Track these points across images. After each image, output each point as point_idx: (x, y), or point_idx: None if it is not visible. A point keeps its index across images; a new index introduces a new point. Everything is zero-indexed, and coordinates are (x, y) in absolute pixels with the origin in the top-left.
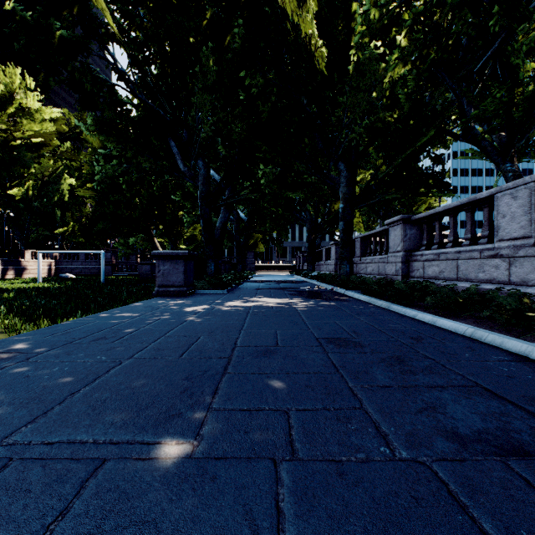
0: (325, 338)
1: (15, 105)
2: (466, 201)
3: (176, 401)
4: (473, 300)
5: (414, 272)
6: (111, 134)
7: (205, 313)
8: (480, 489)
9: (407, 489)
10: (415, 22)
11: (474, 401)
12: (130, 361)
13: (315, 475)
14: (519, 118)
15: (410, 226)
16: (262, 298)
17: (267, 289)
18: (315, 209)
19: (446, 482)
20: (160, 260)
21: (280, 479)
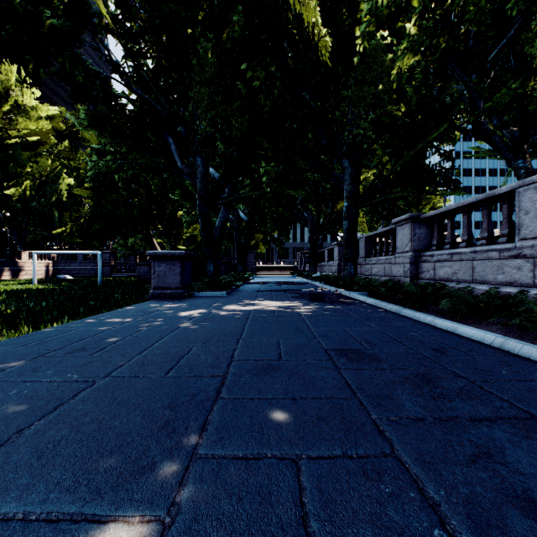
0: (335, 349)
1: (10, 103)
2: (482, 197)
3: (151, 443)
4: (497, 305)
5: (423, 273)
6: (105, 129)
7: (200, 319)
8: None
9: None
10: (425, 8)
11: None
12: (106, 381)
13: None
14: (534, 111)
15: (419, 224)
16: (263, 301)
17: (268, 291)
18: (317, 209)
19: None
20: (156, 261)
21: None
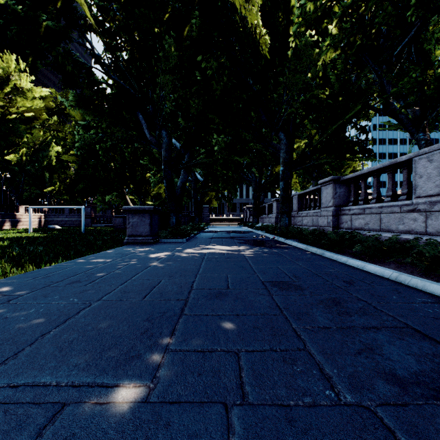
0: (270, 281)
1: (11, 85)
2: (387, 163)
3: (137, 342)
4: (396, 248)
5: (343, 224)
6: (89, 108)
7: (166, 259)
8: (426, 437)
9: (355, 437)
10: (344, 14)
11: (407, 342)
12: (99, 303)
13: (265, 421)
14: (431, 95)
15: (340, 185)
16: (216, 246)
17: (219, 238)
18: (259, 171)
19: (392, 430)
20: (130, 214)
21: (231, 426)
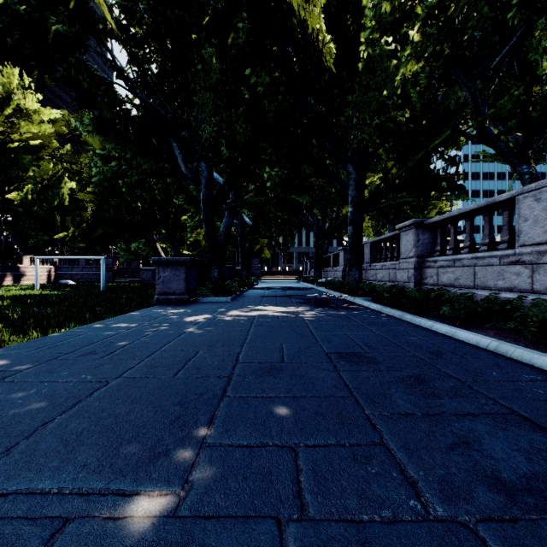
0: (336, 352)
1: (12, 106)
2: (483, 203)
3: (165, 434)
4: (495, 310)
5: (427, 279)
6: (110, 134)
7: (206, 324)
8: None
9: None
10: (428, 16)
11: (513, 434)
12: (118, 381)
13: (330, 544)
14: (537, 117)
15: (423, 230)
16: (268, 307)
17: (272, 297)
18: (322, 213)
19: None
20: (161, 266)
21: None
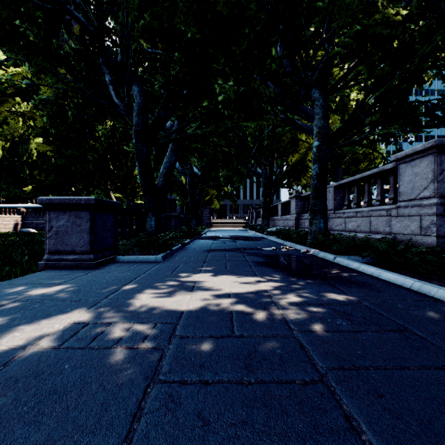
0: None
1: None
2: None
3: None
4: None
5: None
6: (13, 44)
7: None
8: None
9: None
10: None
11: None
12: None
13: None
14: None
15: None
16: (212, 277)
17: (220, 251)
18: (270, 164)
19: None
20: (53, 211)
21: None
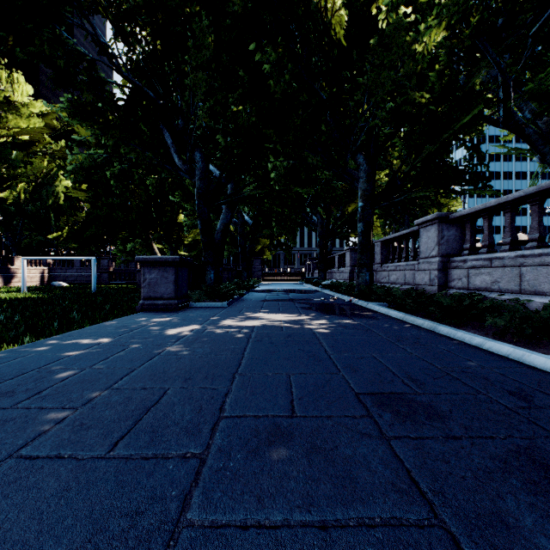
0: (370, 393)
1: None
2: (533, 189)
3: None
4: None
5: (454, 281)
6: (93, 120)
7: (190, 339)
8: None
9: None
10: None
11: None
12: (0, 469)
13: None
14: None
15: (448, 225)
16: (269, 314)
17: (274, 301)
18: (327, 212)
19: None
20: (146, 267)
21: None
